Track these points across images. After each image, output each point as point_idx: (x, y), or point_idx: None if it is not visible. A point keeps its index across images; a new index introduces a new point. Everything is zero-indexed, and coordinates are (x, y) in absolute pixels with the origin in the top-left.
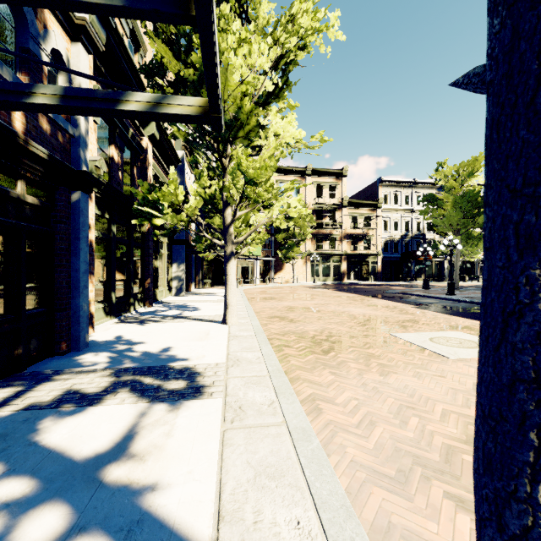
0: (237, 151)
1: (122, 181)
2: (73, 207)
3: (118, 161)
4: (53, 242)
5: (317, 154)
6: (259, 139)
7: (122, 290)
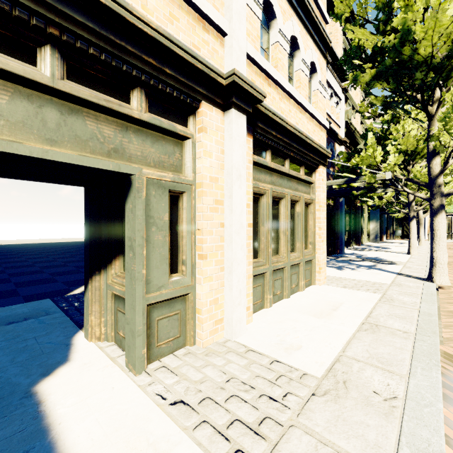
0: (415, 168)
1: None
2: (340, 204)
3: None
4: (335, 216)
5: None
6: None
7: (347, 235)
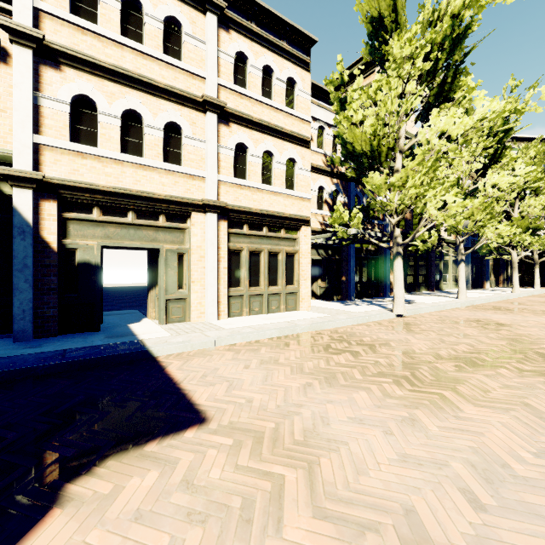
0: (450, 213)
1: (411, 225)
2: (384, 248)
3: (409, 216)
4: (378, 261)
5: (538, 184)
6: (478, 193)
7: (412, 280)
